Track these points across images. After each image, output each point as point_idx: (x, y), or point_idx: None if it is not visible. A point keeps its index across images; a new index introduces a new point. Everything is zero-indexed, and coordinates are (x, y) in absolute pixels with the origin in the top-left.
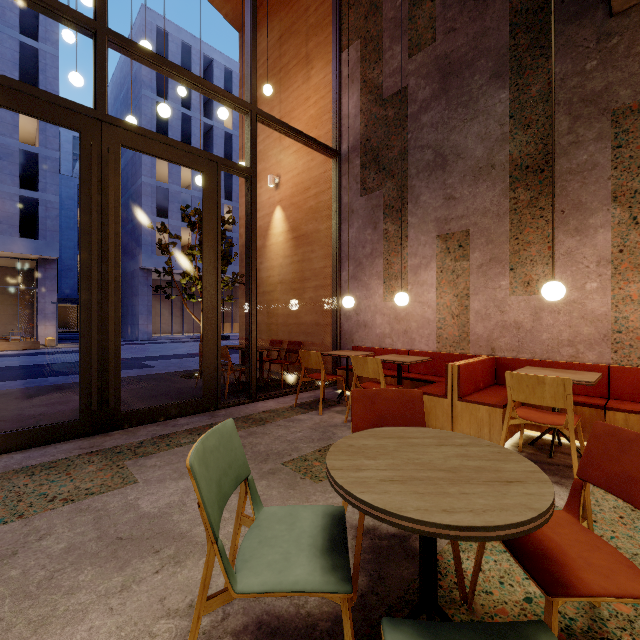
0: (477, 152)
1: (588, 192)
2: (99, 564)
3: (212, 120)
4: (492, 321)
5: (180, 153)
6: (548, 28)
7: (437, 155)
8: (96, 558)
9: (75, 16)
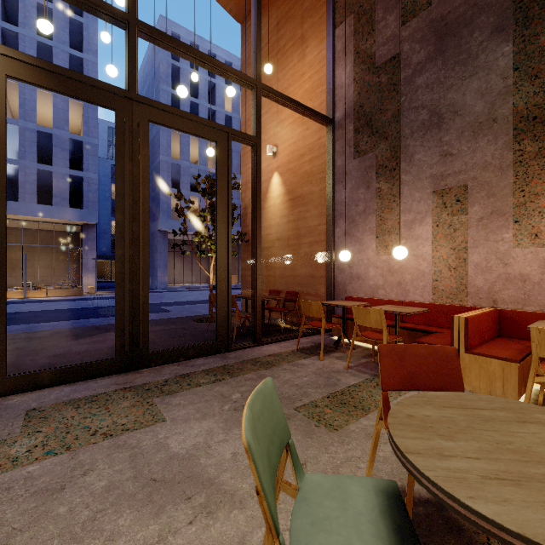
0: (477, 108)
1: None
2: (136, 507)
3: (215, 106)
4: (494, 273)
5: (197, 126)
6: None
7: (432, 114)
8: (133, 500)
9: (112, 10)
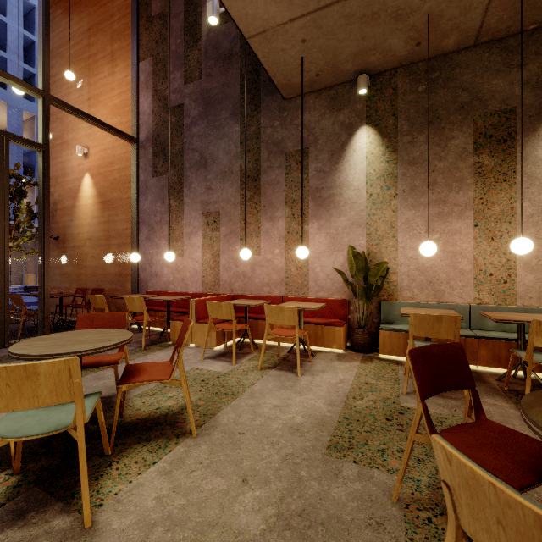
0: (224, 161)
1: (275, 197)
2: None
3: (34, 68)
4: (232, 272)
5: None
6: (258, 94)
7: (202, 157)
8: None
9: None
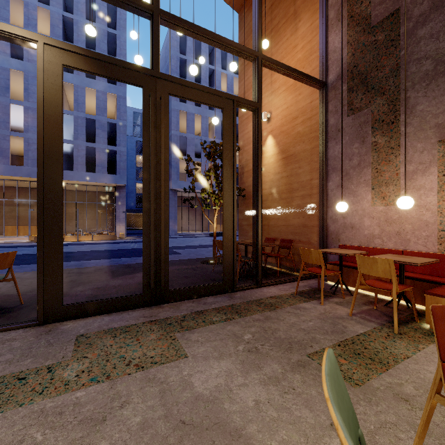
0: None
1: None
2: None
3: (214, 87)
4: None
5: (207, 96)
6: None
7: (438, 63)
8: (166, 444)
9: (140, 4)
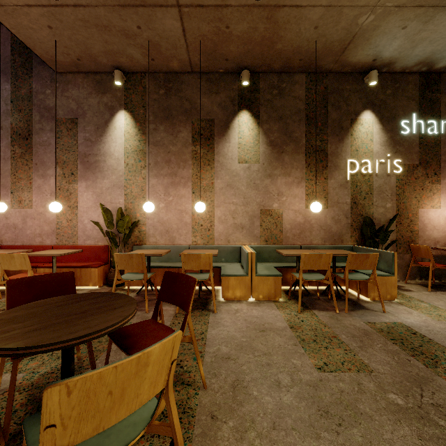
0: None
1: (47, 157)
2: None
3: None
4: (1, 223)
5: None
6: (30, 61)
7: None
8: None
9: None
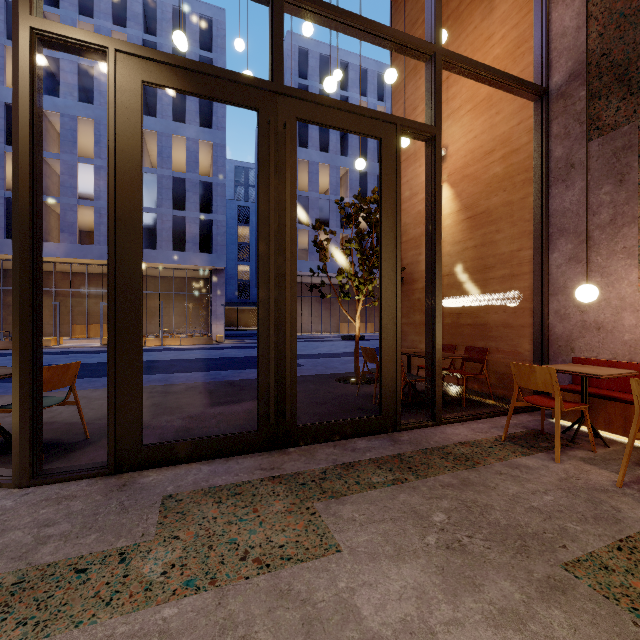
0: None
1: None
2: None
3: None
4: None
5: (355, 119)
6: None
7: None
8: None
9: None
